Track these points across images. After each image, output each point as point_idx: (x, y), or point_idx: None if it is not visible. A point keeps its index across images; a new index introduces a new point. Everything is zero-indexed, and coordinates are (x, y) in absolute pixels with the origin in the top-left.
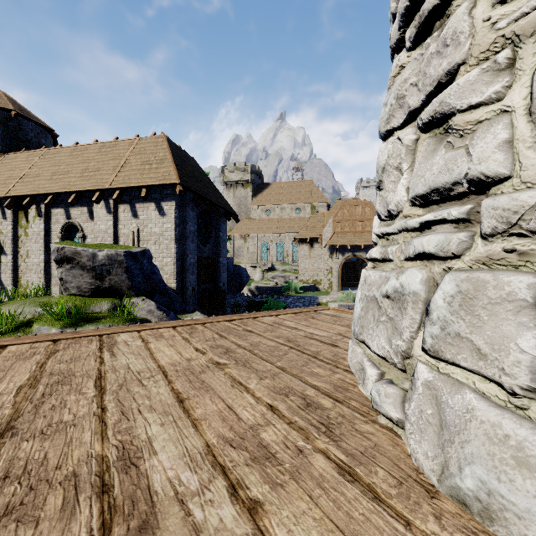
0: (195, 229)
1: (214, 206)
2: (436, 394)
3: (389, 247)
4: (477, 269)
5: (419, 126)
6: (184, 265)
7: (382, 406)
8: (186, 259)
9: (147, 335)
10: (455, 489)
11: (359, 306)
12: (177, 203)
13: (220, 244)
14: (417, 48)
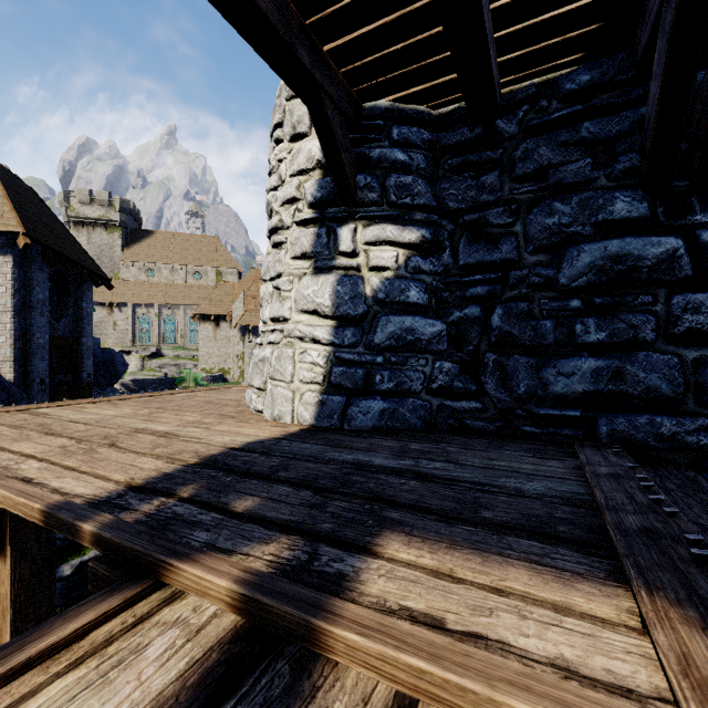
0: (46, 296)
1: (75, 265)
2: (272, 392)
3: (264, 338)
4: (284, 347)
5: (273, 287)
6: (28, 347)
7: (257, 406)
8: (31, 339)
9: (69, 408)
10: (274, 417)
11: (251, 368)
12: (17, 259)
13: (84, 318)
14: (275, 249)
